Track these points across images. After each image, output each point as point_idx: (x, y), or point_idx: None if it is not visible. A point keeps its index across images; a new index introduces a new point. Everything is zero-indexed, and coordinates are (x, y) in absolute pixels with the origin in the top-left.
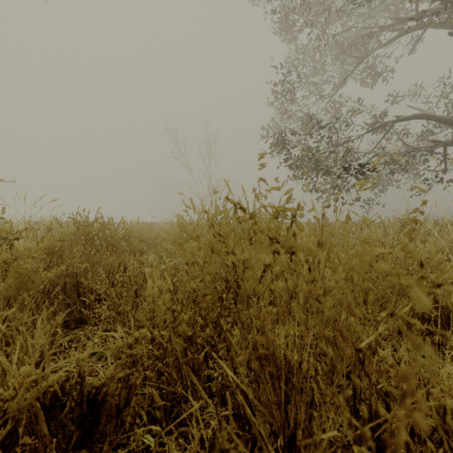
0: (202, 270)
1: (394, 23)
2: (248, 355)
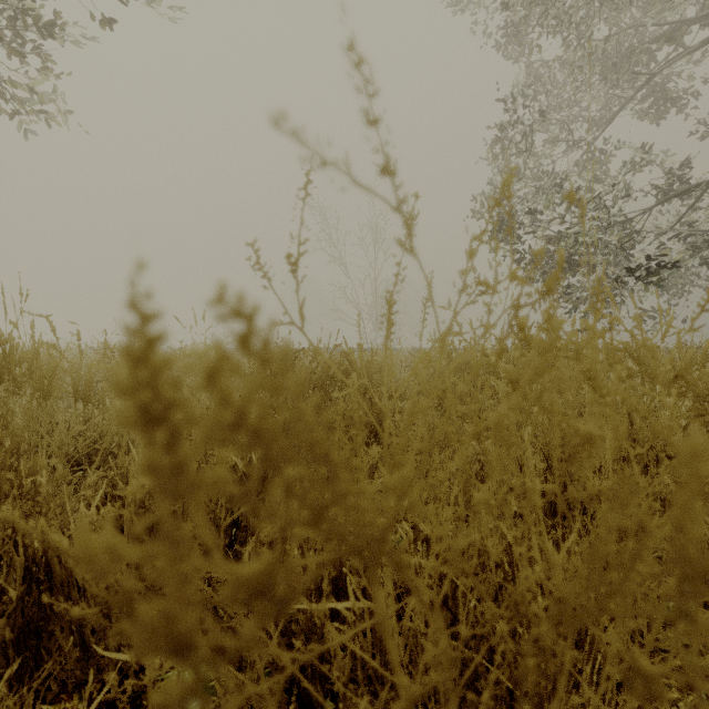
0: (687, 426)
1: None
2: None
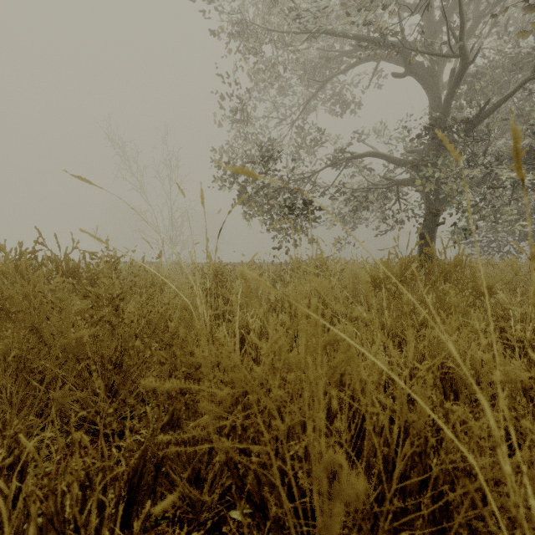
0: None
1: (352, 51)
2: None
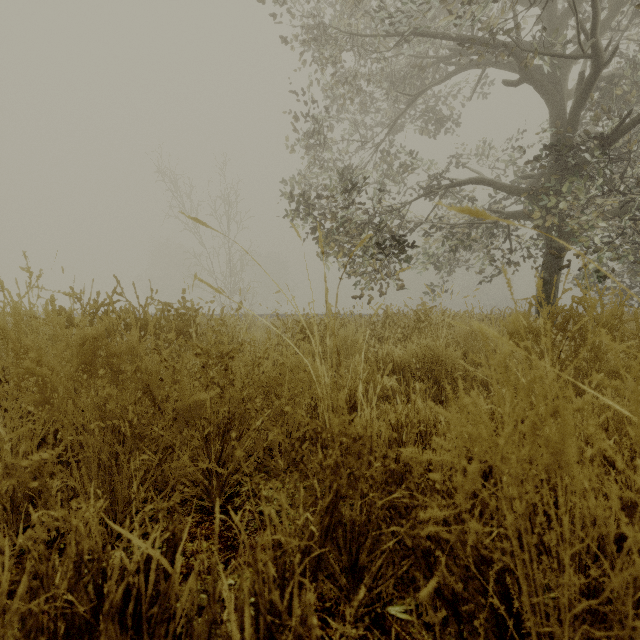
0: None
1: (451, 56)
2: None
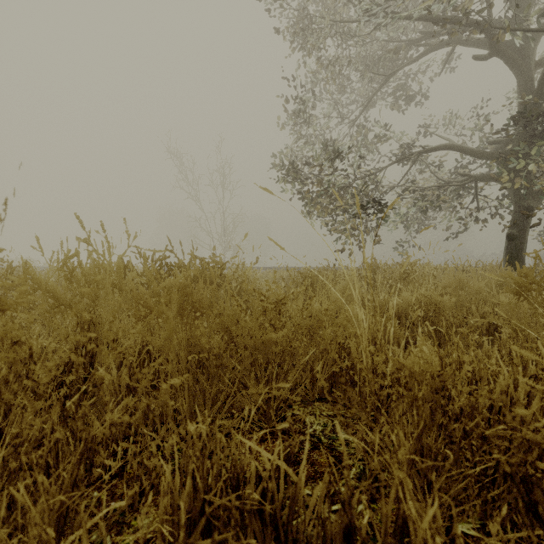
0: None
1: (422, 38)
2: (36, 435)
